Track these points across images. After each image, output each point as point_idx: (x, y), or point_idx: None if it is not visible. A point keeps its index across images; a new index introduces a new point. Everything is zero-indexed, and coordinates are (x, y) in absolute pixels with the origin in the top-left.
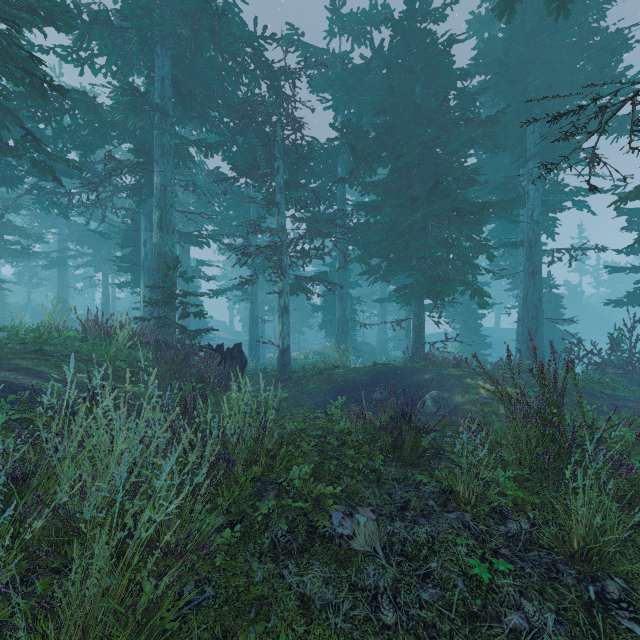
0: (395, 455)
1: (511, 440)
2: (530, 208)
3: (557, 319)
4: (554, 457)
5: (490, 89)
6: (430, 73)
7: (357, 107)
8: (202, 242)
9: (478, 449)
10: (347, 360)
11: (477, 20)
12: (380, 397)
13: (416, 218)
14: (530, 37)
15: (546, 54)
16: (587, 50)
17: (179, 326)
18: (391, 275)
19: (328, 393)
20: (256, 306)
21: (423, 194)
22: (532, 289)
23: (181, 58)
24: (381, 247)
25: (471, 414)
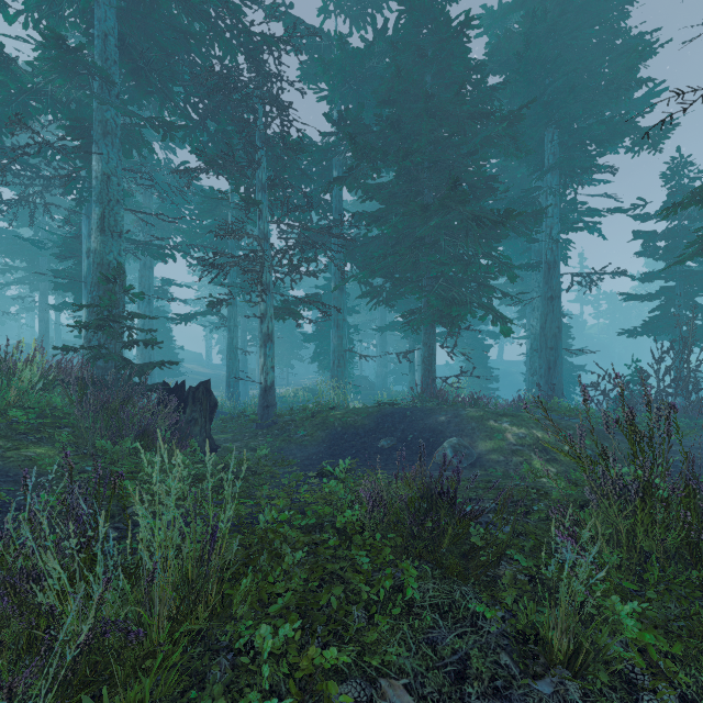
0: (430, 558)
1: (602, 529)
2: (549, 226)
3: (577, 350)
4: (673, 557)
5: (506, 89)
6: (443, 59)
7: (356, 102)
8: (165, 254)
9: (577, 562)
10: (345, 399)
11: (489, 15)
12: (387, 446)
13: (428, 228)
14: (551, 31)
15: (566, 54)
16: (610, 52)
17: (120, 358)
18: (396, 298)
19: (322, 442)
20: (235, 334)
21: (436, 200)
22: (551, 316)
23: (131, 11)
24: (386, 263)
25: (500, 466)
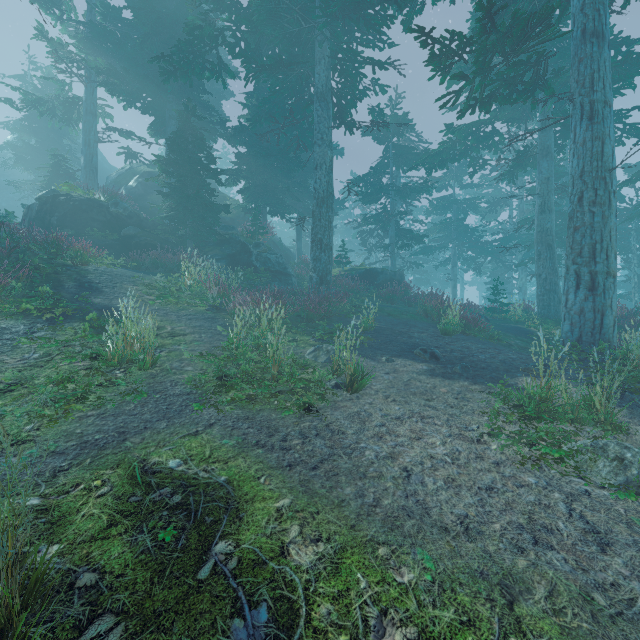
0: None
1: None
2: None
3: None
4: None
5: None
6: None
7: None
8: None
9: None
10: None
11: None
12: None
13: None
14: None
15: None
16: None
17: None
18: None
19: None
20: None
21: None
22: None
23: None
24: None
25: None
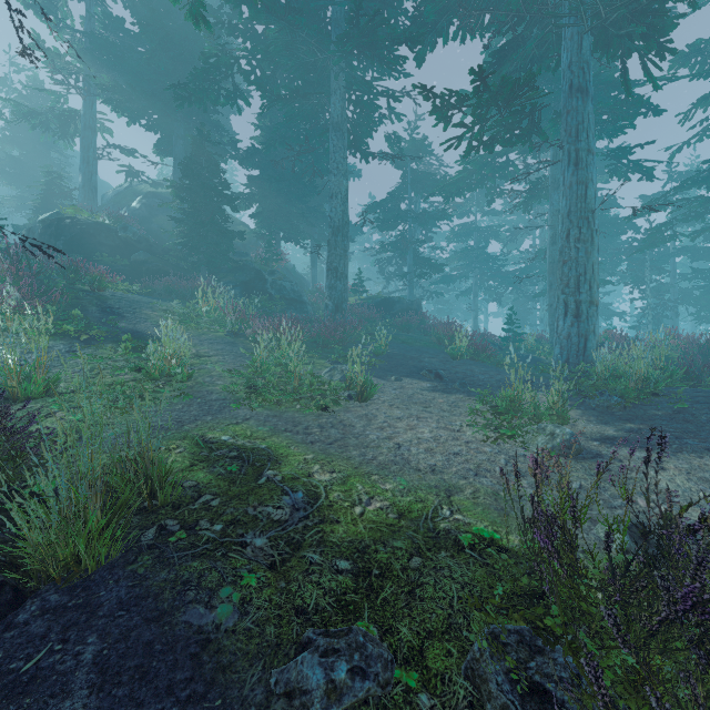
0: None
1: None
2: None
3: None
4: None
5: None
6: None
7: None
8: None
9: None
10: None
11: None
12: None
13: None
14: None
15: None
16: None
17: None
18: None
19: None
20: None
21: None
22: None
23: None
24: (709, 309)
25: None
